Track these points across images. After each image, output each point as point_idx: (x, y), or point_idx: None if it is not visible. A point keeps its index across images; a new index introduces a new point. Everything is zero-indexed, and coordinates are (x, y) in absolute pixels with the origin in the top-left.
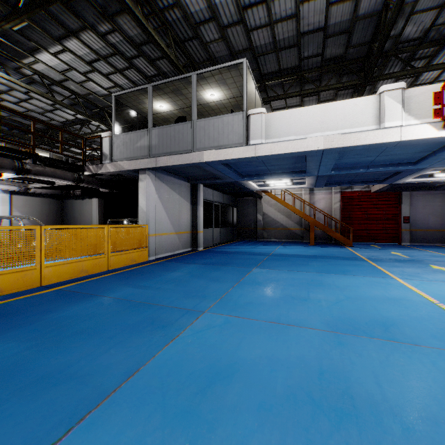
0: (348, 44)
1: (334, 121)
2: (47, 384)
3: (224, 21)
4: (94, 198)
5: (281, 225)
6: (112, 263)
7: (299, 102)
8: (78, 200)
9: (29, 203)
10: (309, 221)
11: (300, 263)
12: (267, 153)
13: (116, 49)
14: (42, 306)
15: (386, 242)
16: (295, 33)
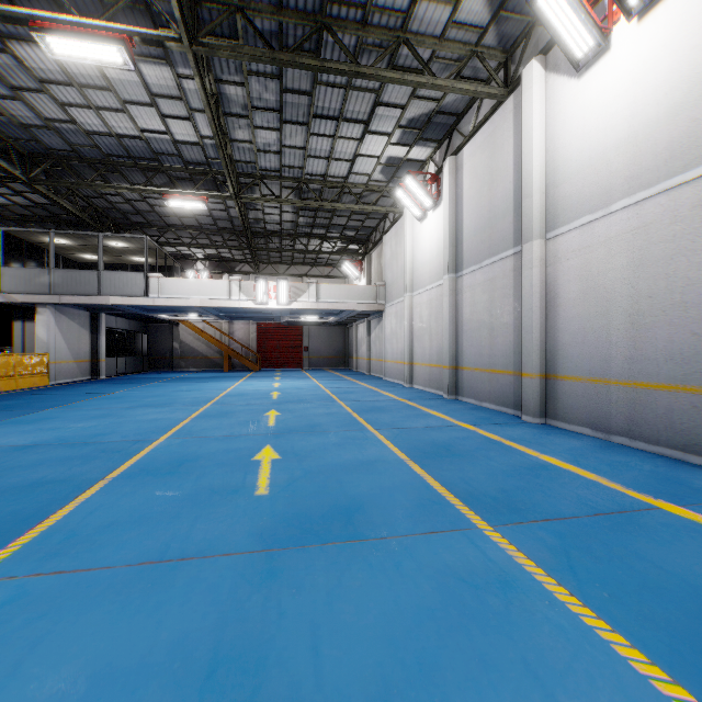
0: (232, 225)
1: (206, 290)
2: (61, 401)
3: (129, 197)
4: None
5: (201, 354)
6: (21, 385)
7: (210, 243)
8: None
9: None
10: (223, 350)
11: (192, 380)
12: (163, 304)
13: (6, 184)
14: (8, 397)
15: (293, 368)
16: (190, 213)
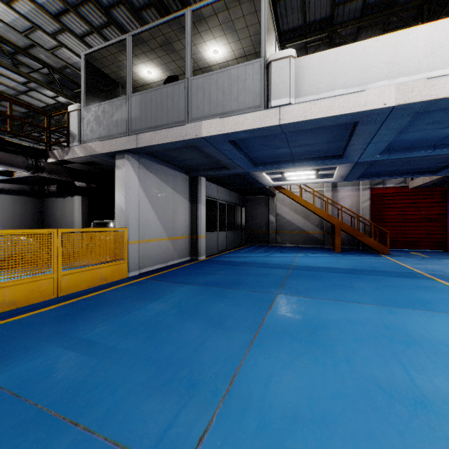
0: None
1: (412, 59)
2: None
3: None
4: (76, 196)
5: (298, 228)
6: (66, 286)
7: None
8: (59, 198)
9: None
10: (334, 223)
11: (341, 284)
12: (298, 118)
13: None
14: None
15: (427, 248)
16: None
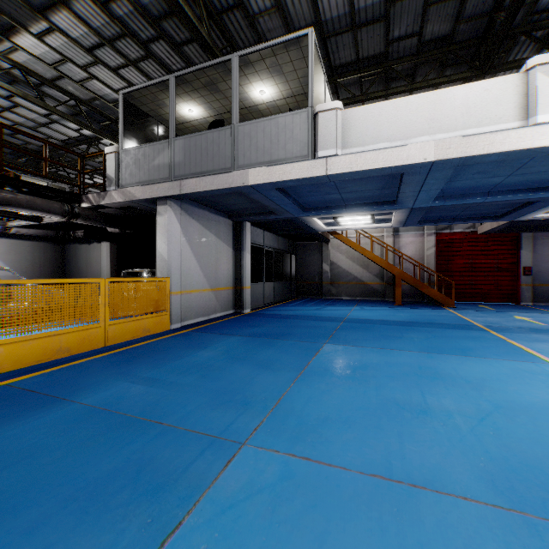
0: (458, 16)
1: (450, 117)
2: None
3: None
4: (103, 242)
5: (355, 278)
6: (113, 336)
7: None
8: (84, 245)
9: (16, 248)
10: (394, 273)
11: (390, 335)
12: (344, 169)
13: (125, 28)
14: None
15: (498, 301)
16: None
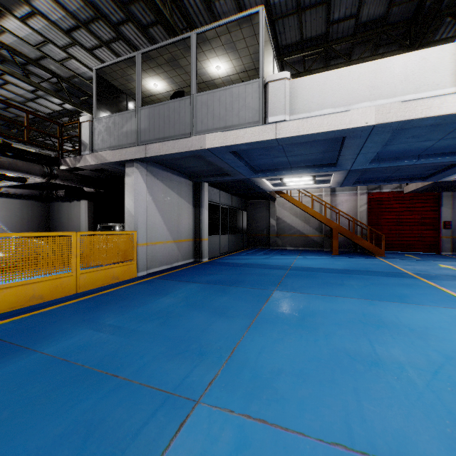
0: None
1: (390, 84)
2: None
3: None
4: (82, 200)
5: (298, 231)
6: (84, 284)
7: None
8: (66, 203)
9: (7, 206)
10: (331, 227)
11: (332, 282)
12: (292, 133)
13: (98, 12)
14: None
15: (421, 251)
16: None
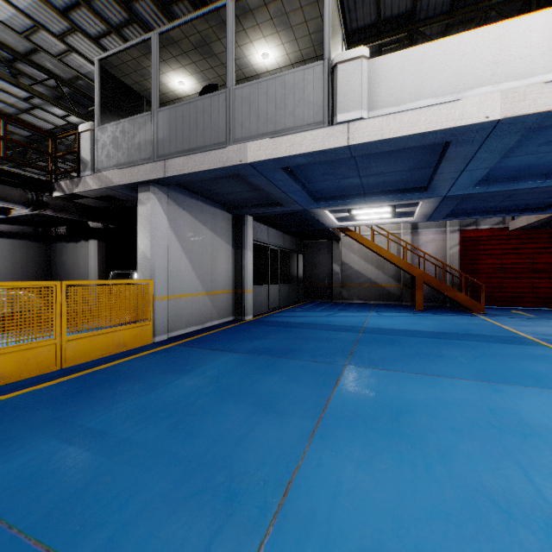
0: None
1: (523, 57)
2: None
3: None
4: (91, 240)
5: (369, 280)
6: (73, 355)
7: None
8: (71, 243)
9: None
10: (414, 274)
11: (426, 352)
12: (372, 137)
13: None
14: None
15: (532, 306)
16: None
